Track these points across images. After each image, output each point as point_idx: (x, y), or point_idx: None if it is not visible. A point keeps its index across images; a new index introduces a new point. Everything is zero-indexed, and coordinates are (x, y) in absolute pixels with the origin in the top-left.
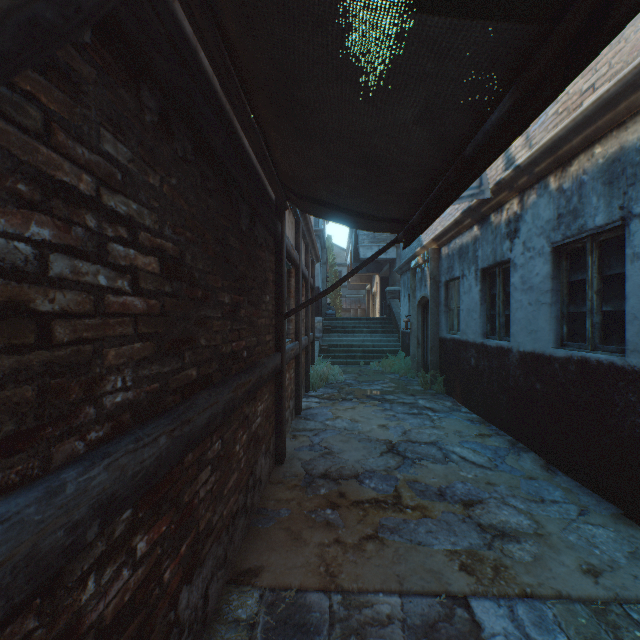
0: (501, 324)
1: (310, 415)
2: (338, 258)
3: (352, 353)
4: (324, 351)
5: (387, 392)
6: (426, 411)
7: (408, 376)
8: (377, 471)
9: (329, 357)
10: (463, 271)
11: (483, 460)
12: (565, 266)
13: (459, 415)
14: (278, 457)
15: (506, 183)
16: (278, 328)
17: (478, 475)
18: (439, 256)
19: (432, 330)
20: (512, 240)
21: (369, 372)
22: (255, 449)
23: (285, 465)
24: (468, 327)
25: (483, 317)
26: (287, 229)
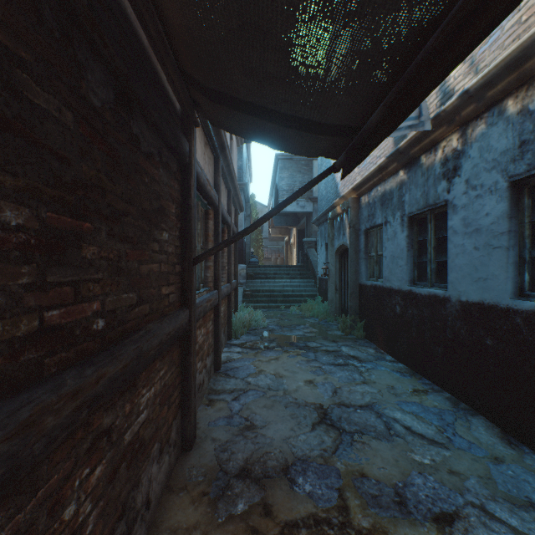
0: (433, 271)
1: (231, 370)
2: (260, 214)
3: (273, 298)
4: (248, 296)
5: (309, 338)
6: (352, 361)
7: (327, 320)
8: (311, 457)
9: (252, 302)
10: (386, 218)
11: (432, 431)
12: (527, 203)
13: (385, 365)
14: (185, 442)
15: (446, 115)
16: (185, 276)
17: (436, 459)
18: (358, 205)
19: (352, 277)
20: (450, 179)
21: (290, 316)
22: (133, 467)
23: (194, 452)
24: (392, 274)
25: (410, 264)
26: (202, 161)
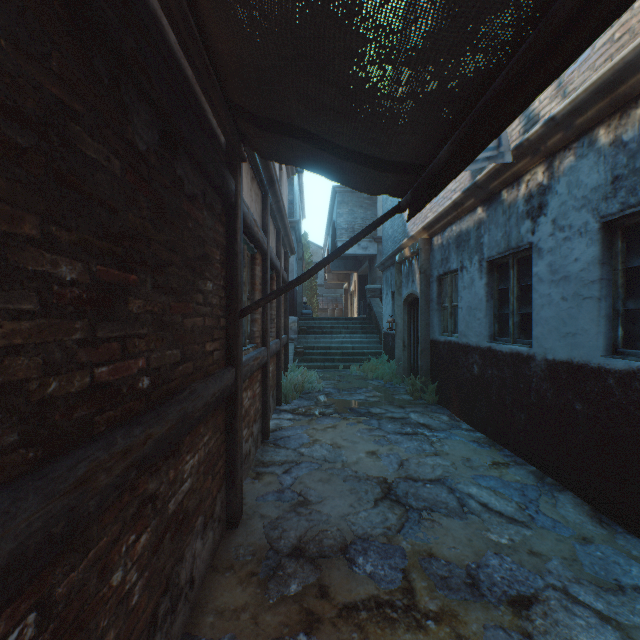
0: (516, 325)
1: (281, 439)
2: (315, 256)
3: (330, 356)
4: (300, 354)
5: (372, 403)
6: (422, 429)
7: (393, 382)
8: (373, 536)
9: (305, 361)
10: (462, 262)
11: (512, 508)
12: (621, 247)
13: (461, 434)
14: (230, 518)
15: (530, 145)
16: (230, 331)
17: (515, 539)
18: (430, 247)
19: (422, 331)
20: (535, 219)
21: (350, 378)
22: (177, 539)
23: (240, 530)
24: (469, 328)
25: (490, 316)
26: (248, 199)
